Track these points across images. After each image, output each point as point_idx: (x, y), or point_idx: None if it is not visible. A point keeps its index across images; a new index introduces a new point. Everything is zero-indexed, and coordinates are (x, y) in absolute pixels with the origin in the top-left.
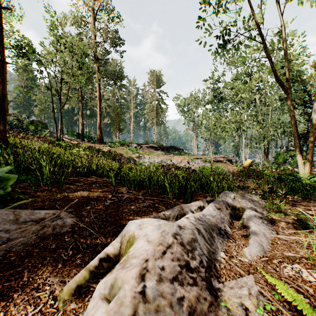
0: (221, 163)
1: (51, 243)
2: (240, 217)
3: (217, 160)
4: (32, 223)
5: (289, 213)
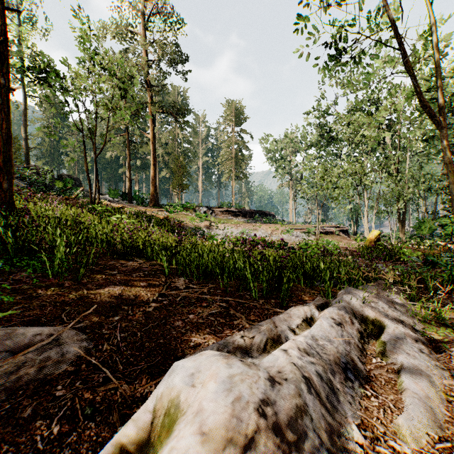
0: (332, 236)
1: (26, 404)
2: (376, 337)
3: (326, 231)
4: (4, 357)
5: None
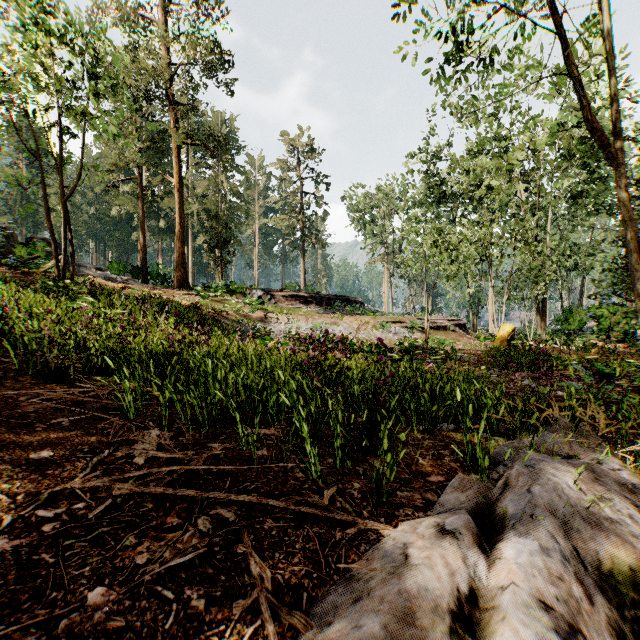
0: (445, 332)
1: None
2: None
3: (437, 325)
4: None
5: None
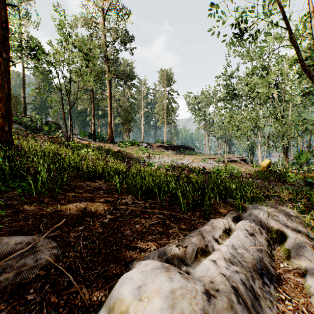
0: (235, 163)
1: (2, 308)
2: (280, 244)
3: (231, 160)
4: None
5: None
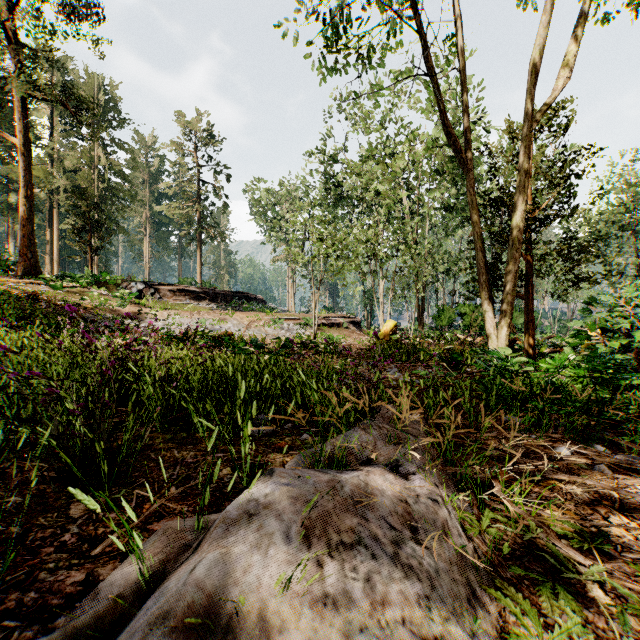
0: (339, 329)
1: None
2: None
3: (332, 322)
4: None
5: (584, 573)
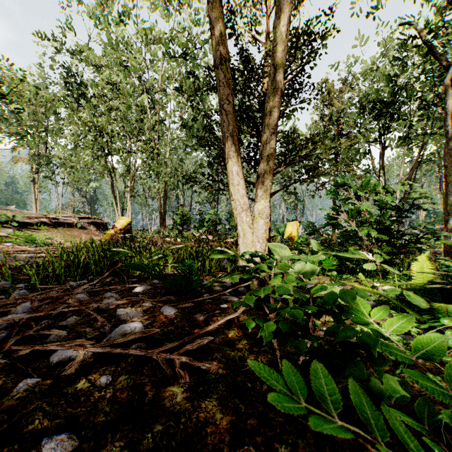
0: (67, 229)
1: None
2: None
3: (59, 221)
4: None
5: None
